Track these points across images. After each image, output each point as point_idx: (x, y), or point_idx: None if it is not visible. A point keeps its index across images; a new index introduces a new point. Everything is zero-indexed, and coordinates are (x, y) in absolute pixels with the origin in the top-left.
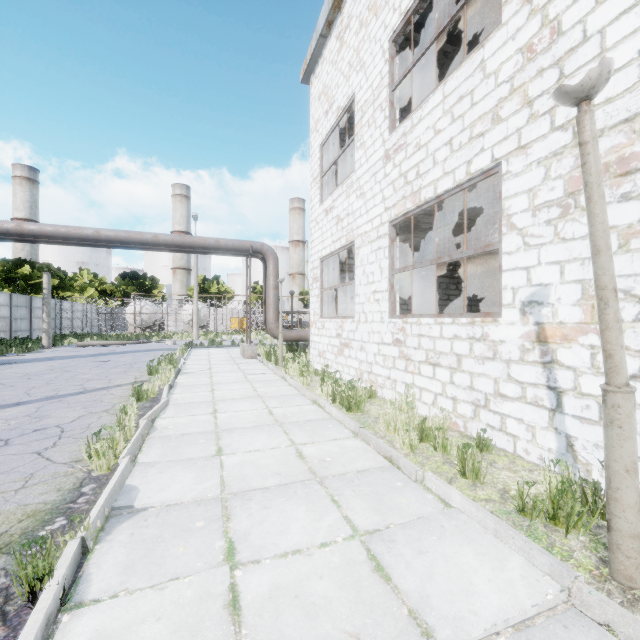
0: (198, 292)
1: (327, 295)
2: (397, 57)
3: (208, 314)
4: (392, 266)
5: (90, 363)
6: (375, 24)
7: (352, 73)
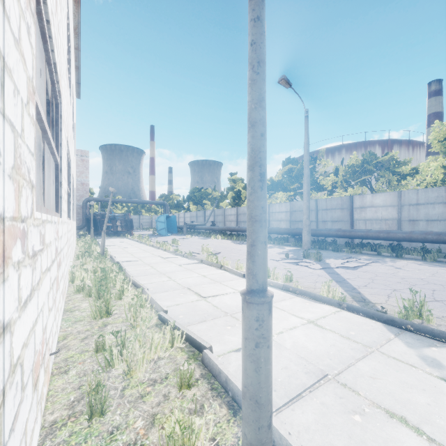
0: None
1: None
2: None
3: None
4: None
5: None
6: None
7: None
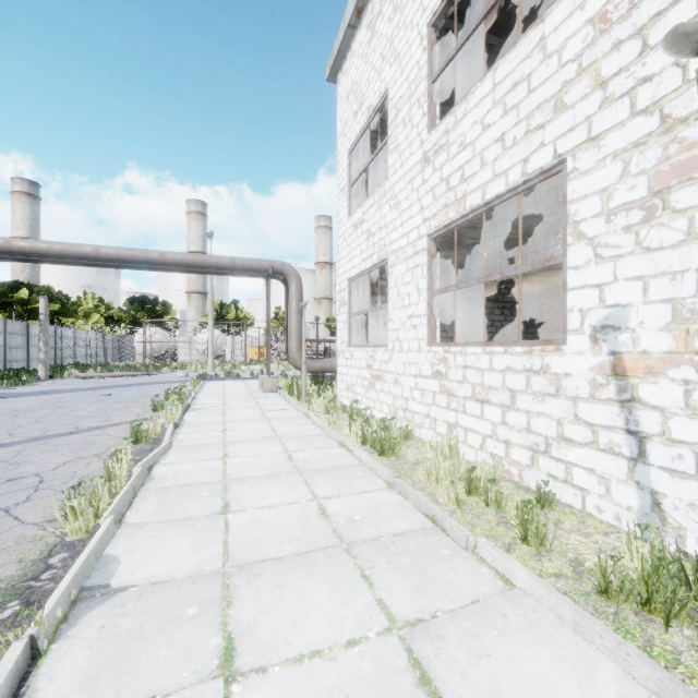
0: (215, 318)
1: (356, 321)
2: (437, 44)
3: (225, 342)
4: (431, 286)
5: (89, 397)
6: (412, 7)
7: (385, 66)
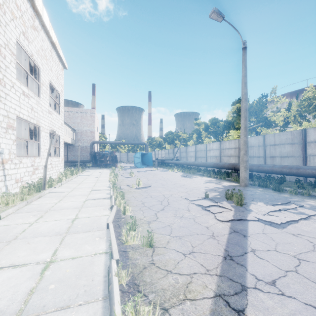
0: None
1: None
2: None
3: None
4: None
5: None
6: None
7: None
